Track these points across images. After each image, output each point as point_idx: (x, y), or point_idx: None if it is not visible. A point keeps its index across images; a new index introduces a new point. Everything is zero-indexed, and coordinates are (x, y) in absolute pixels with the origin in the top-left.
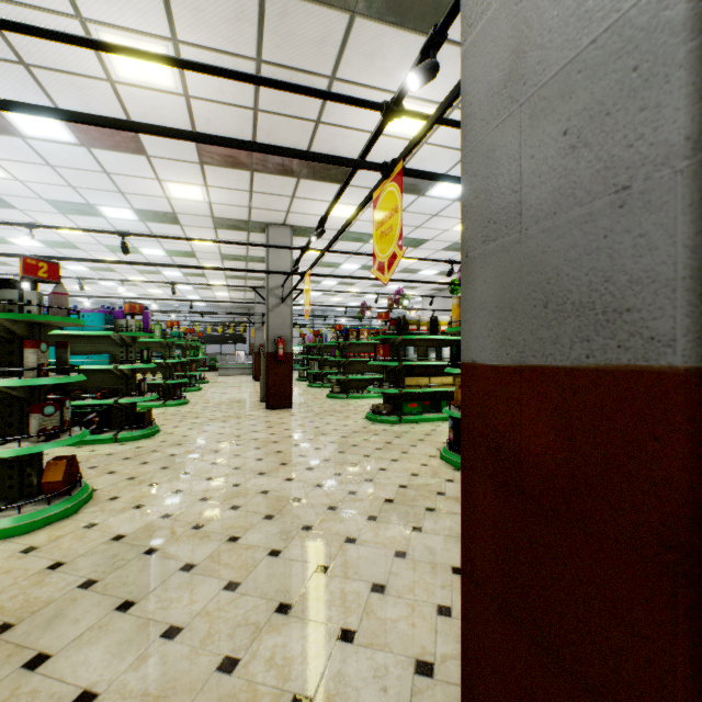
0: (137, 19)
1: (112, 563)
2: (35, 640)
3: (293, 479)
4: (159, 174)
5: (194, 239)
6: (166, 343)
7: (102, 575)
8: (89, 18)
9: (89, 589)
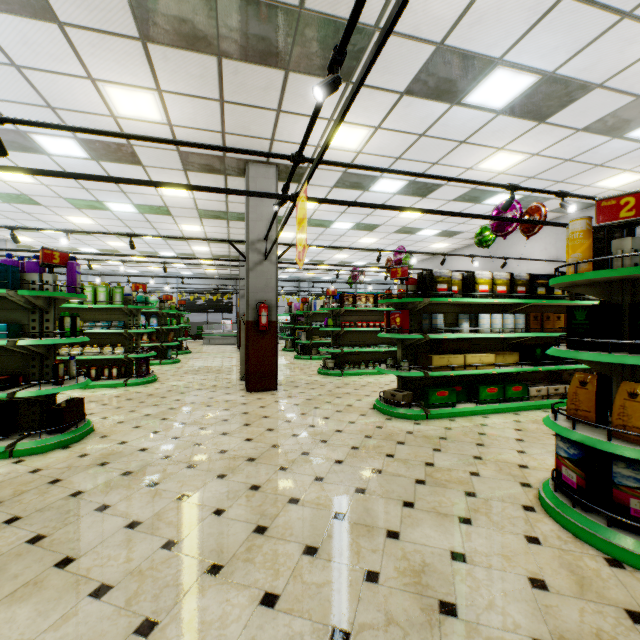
0: None
1: None
2: None
3: (277, 601)
4: (89, 68)
5: (115, 133)
6: (129, 310)
7: None
8: None
9: None
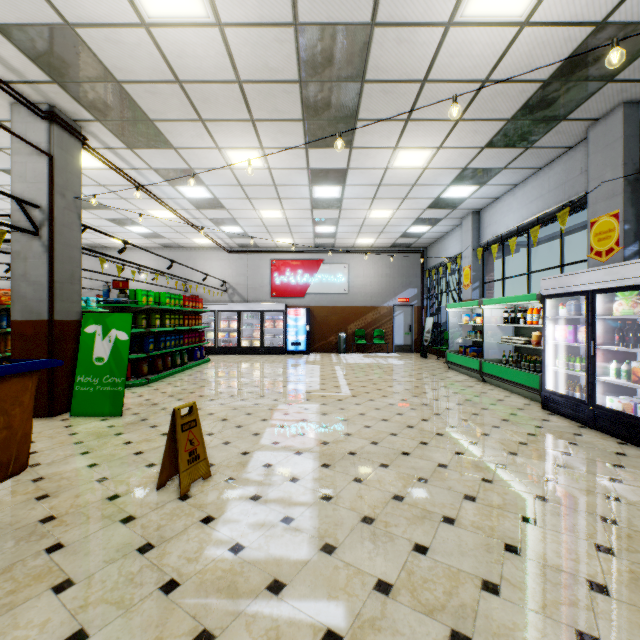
0: None
1: None
2: None
3: None
4: None
5: None
6: None
7: None
8: None
9: None
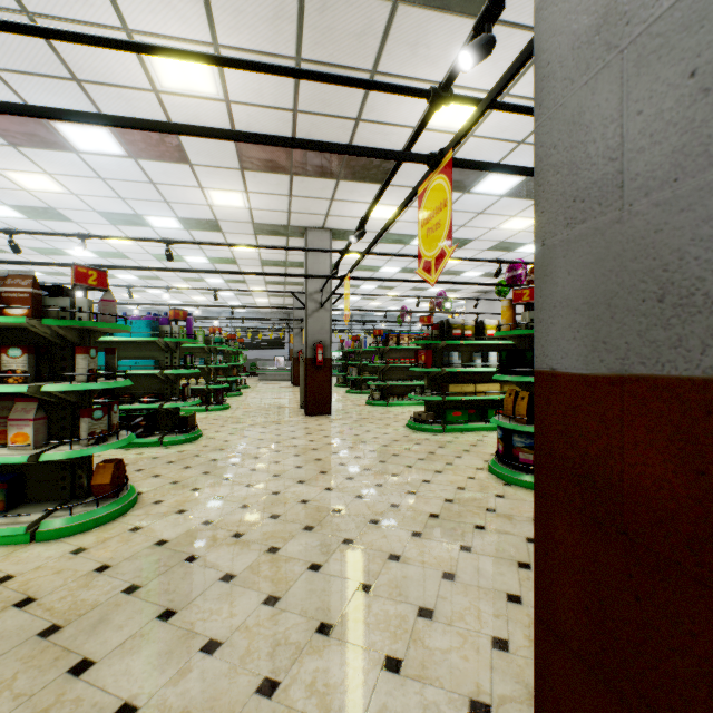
0: (180, 26)
1: (155, 568)
2: (81, 644)
3: (333, 489)
4: (202, 182)
5: (235, 245)
6: (208, 349)
7: (145, 580)
8: (135, 29)
9: (132, 595)
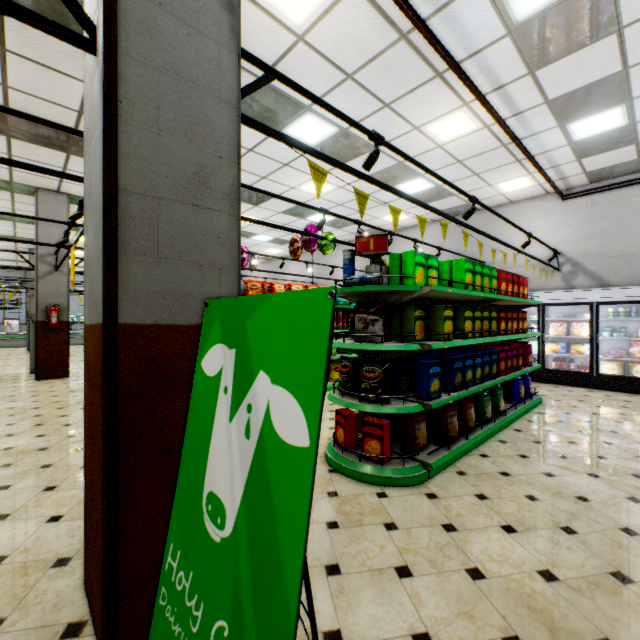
0: None
1: None
2: None
3: (45, 435)
4: None
5: None
6: None
7: None
8: None
9: None
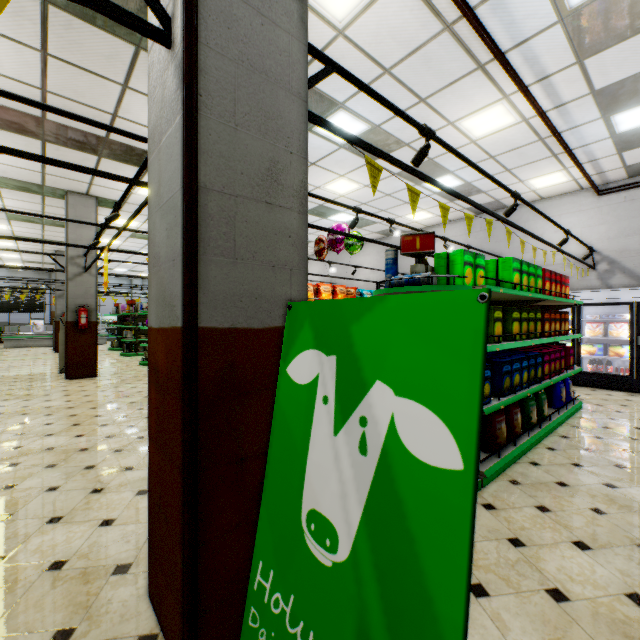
0: None
1: None
2: None
3: (84, 435)
4: None
5: None
6: None
7: None
8: None
9: None
